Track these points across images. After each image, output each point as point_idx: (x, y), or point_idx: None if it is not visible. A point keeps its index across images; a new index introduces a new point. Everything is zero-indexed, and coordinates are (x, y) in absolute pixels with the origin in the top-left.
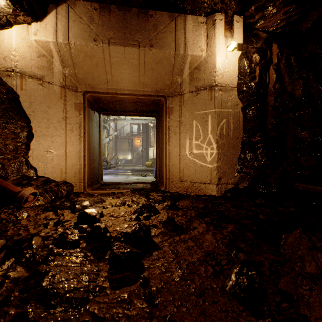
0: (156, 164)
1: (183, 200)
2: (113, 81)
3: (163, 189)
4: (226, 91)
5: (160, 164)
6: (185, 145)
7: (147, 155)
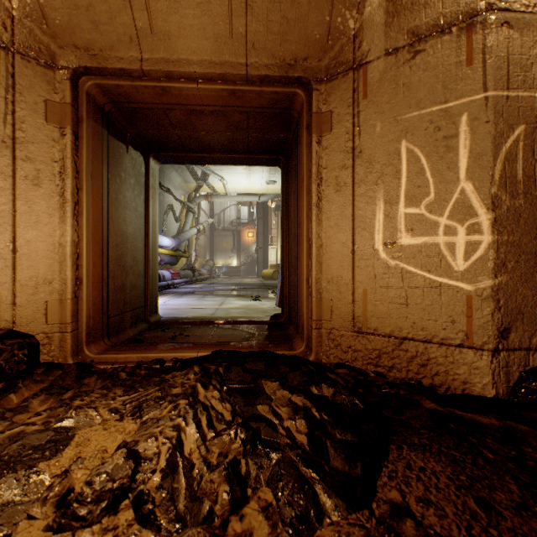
0: (282, 277)
1: (409, 450)
2: (155, 33)
3: (303, 350)
4: (524, 29)
5: (291, 277)
6: (371, 222)
7: (264, 258)
